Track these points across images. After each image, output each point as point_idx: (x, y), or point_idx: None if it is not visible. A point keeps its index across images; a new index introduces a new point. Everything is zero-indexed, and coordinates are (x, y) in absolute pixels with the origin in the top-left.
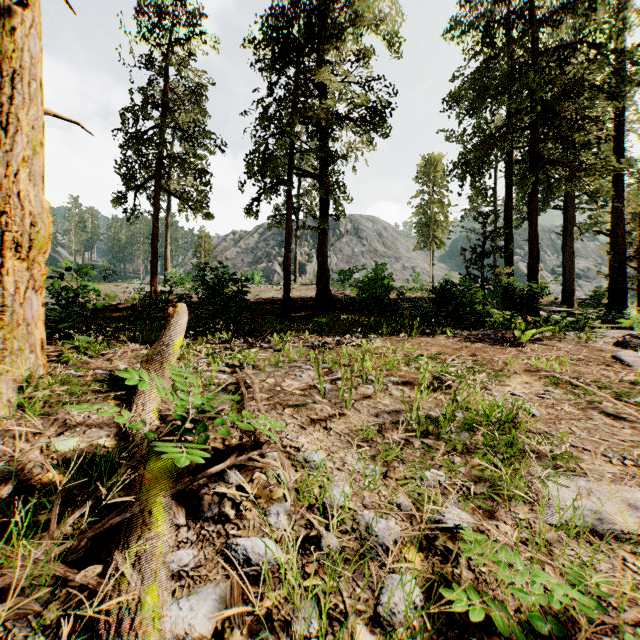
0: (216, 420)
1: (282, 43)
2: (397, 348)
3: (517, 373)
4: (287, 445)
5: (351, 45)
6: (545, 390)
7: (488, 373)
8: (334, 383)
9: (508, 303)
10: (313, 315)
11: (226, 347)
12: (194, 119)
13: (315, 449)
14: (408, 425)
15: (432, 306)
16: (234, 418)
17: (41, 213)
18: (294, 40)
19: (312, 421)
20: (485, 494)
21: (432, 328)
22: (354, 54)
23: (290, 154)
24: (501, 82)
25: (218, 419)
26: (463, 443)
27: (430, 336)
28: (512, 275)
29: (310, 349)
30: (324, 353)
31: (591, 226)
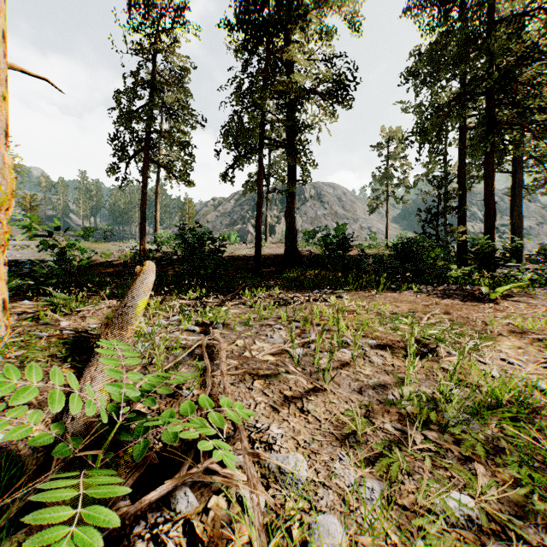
0: (165, 414)
1: (254, 25)
2: (369, 306)
3: (502, 335)
4: (256, 439)
5: (316, 28)
6: (544, 357)
7: (473, 336)
8: (307, 346)
9: (475, 259)
10: (282, 270)
11: (200, 303)
12: (177, 98)
13: (291, 447)
14: (401, 408)
15: (395, 262)
16: (188, 410)
17: (2, 168)
18: (265, 22)
19: (286, 399)
20: (546, 546)
21: (396, 283)
22: (319, 34)
23: (261, 125)
24: (458, 53)
25: (167, 412)
26: (476, 438)
27: (396, 292)
28: (465, 233)
29: (280, 305)
30: (294, 309)
31: (538, 187)
